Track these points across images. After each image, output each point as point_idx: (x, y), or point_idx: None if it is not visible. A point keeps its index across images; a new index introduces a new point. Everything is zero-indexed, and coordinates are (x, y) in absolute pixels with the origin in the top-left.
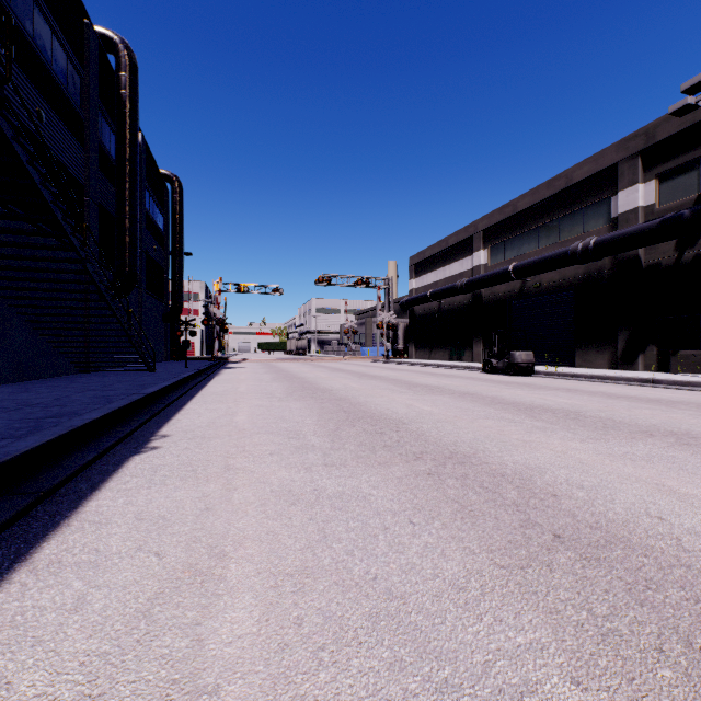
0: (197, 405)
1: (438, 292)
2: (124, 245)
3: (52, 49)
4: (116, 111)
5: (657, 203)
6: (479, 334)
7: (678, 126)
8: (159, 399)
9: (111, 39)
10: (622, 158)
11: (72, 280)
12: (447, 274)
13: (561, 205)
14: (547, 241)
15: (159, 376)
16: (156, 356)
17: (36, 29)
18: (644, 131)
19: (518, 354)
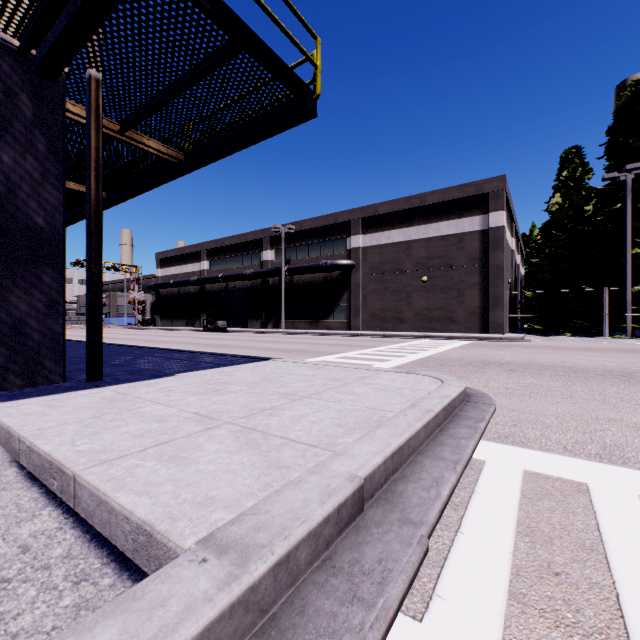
0: None
1: (179, 283)
2: None
3: None
4: None
5: (275, 260)
6: (204, 311)
7: (279, 233)
8: None
9: None
10: (264, 237)
11: None
12: (185, 270)
13: (243, 249)
14: (238, 265)
15: None
16: None
17: None
18: (270, 229)
19: (220, 322)
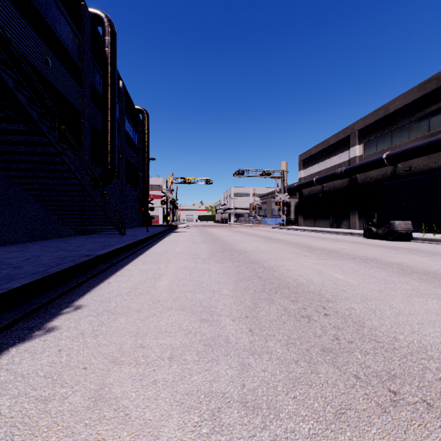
0: (135, 265)
1: (322, 178)
2: (107, 151)
3: (57, 19)
4: (102, 63)
5: None
6: (355, 208)
7: None
8: (110, 258)
9: (99, 16)
10: None
11: (57, 170)
12: (328, 165)
13: (431, 103)
14: (416, 133)
15: (124, 238)
16: (132, 224)
17: (45, 4)
18: None
19: (398, 223)
